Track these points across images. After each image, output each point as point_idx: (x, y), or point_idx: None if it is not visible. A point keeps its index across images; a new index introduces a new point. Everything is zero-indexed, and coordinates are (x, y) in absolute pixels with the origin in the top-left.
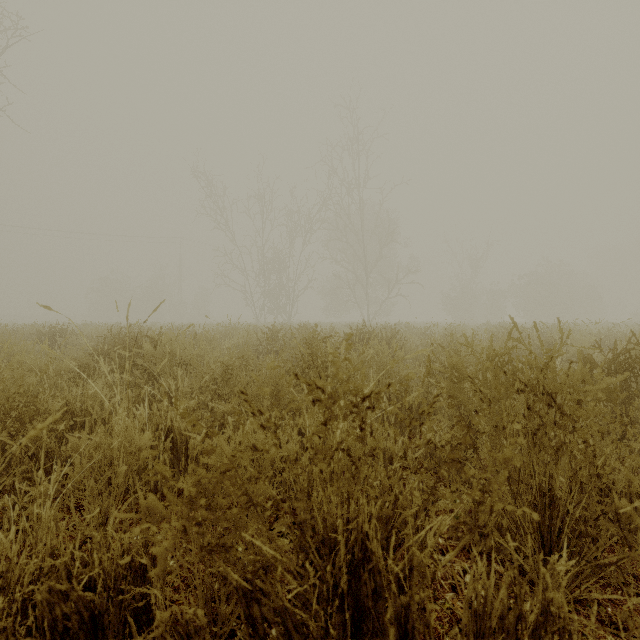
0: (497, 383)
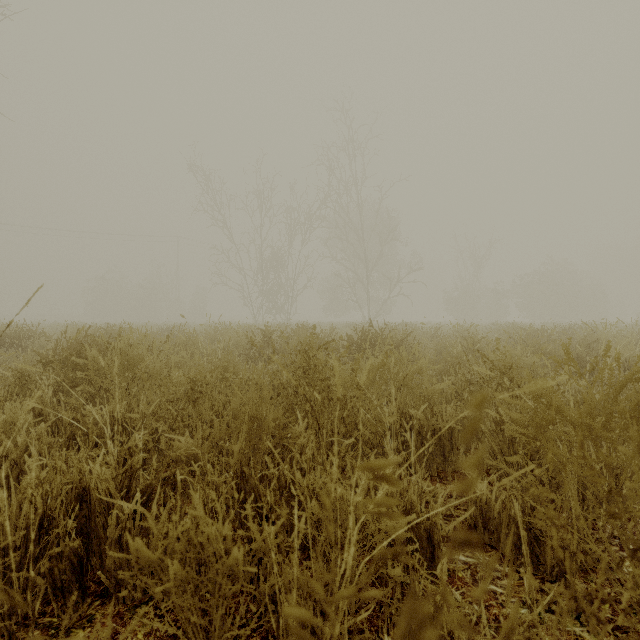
0: None
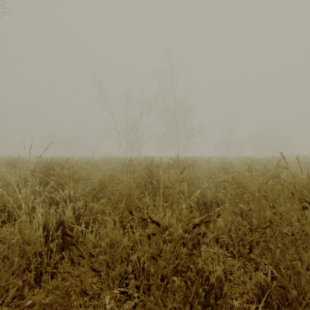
0: None
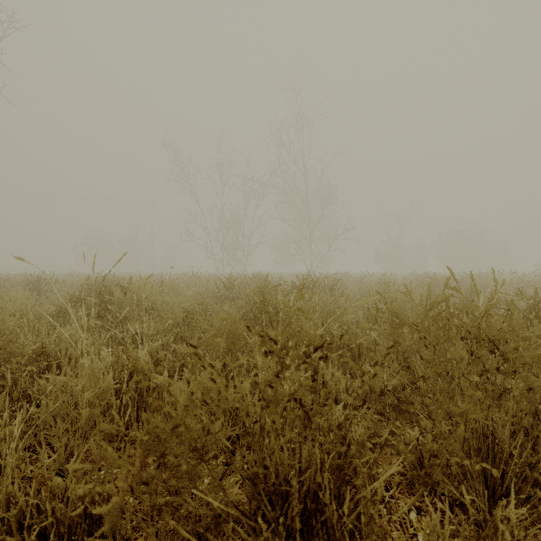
0: (450, 333)
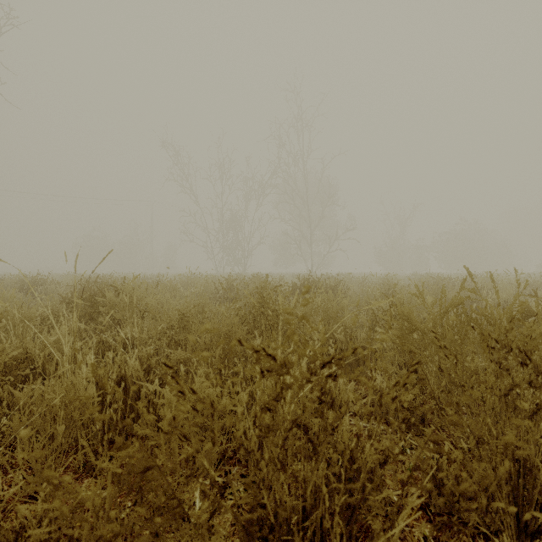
0: (486, 345)
